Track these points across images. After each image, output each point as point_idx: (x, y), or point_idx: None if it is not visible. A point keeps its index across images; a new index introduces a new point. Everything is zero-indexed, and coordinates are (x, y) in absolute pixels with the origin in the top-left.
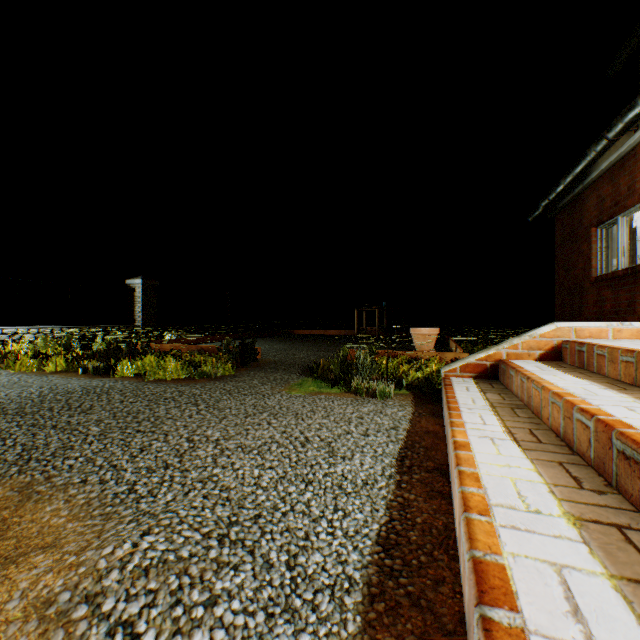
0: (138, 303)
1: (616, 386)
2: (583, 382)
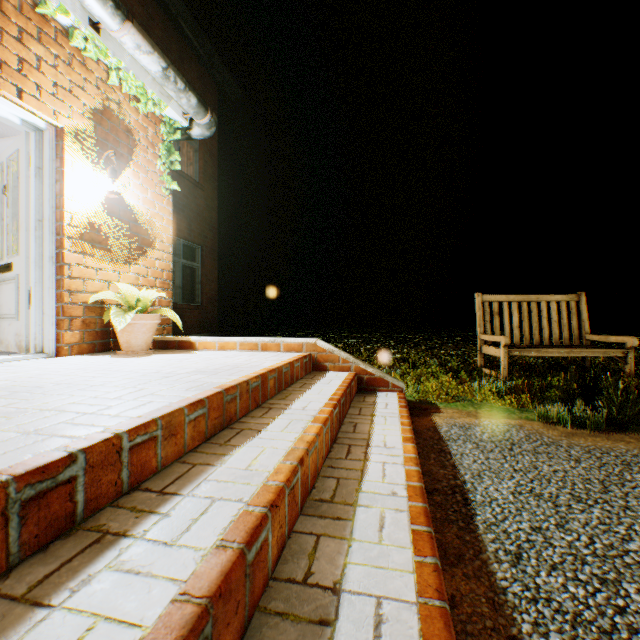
0: None
1: (237, 434)
2: (254, 442)
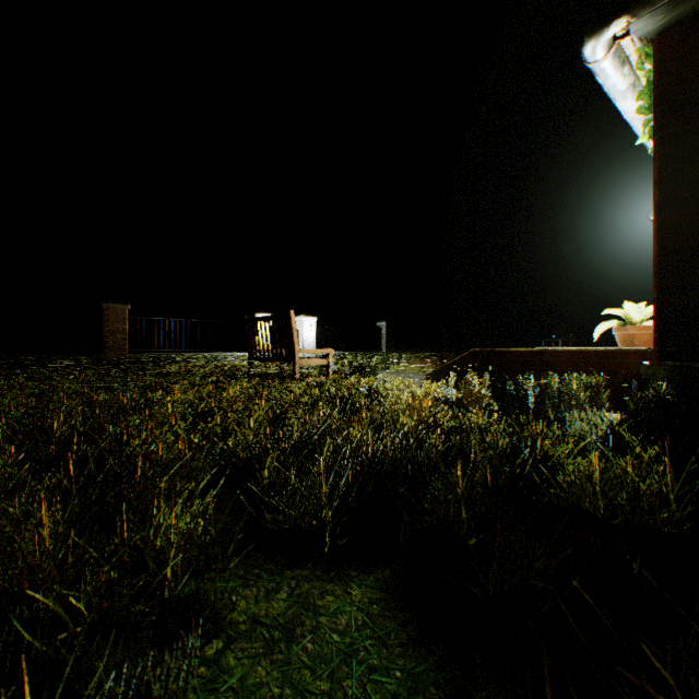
0: (383, 338)
1: None
2: None
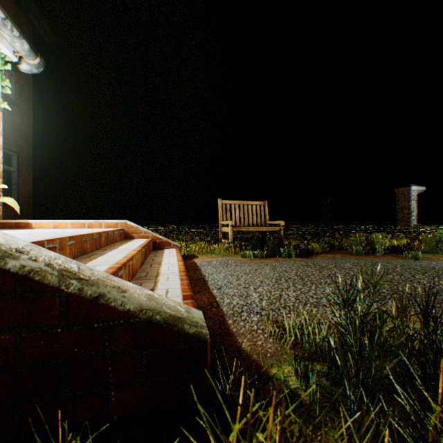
0: None
1: (93, 255)
2: (104, 256)
